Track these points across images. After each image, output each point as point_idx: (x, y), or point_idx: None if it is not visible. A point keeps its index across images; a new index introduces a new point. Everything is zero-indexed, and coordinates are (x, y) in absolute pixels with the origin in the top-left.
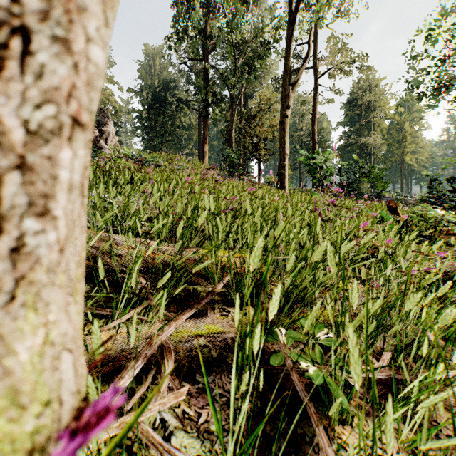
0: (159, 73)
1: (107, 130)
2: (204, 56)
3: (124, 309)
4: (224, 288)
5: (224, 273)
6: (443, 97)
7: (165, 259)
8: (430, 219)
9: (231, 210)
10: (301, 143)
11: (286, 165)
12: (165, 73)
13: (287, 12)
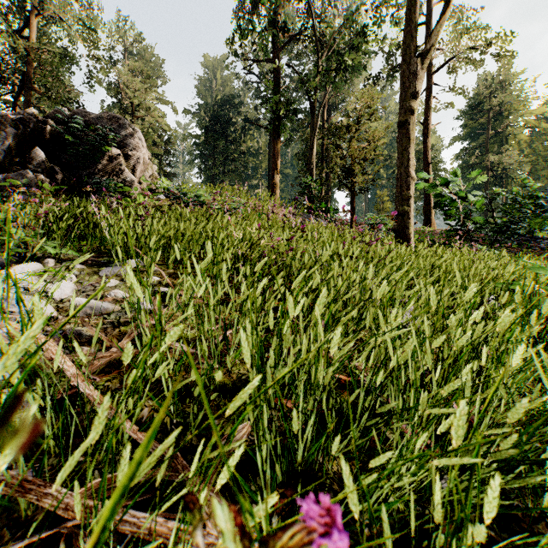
0: (220, 89)
1: (136, 154)
2: (275, 55)
3: None
4: None
5: None
6: None
7: None
8: None
9: None
10: None
11: (411, 197)
12: (228, 88)
13: None
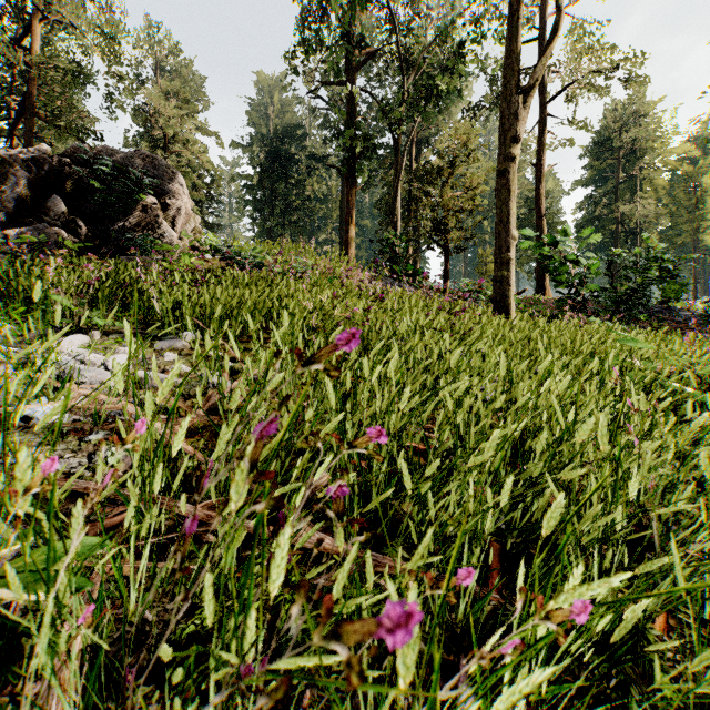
0: (279, 116)
1: (176, 203)
2: (349, 77)
3: None
4: None
5: None
6: None
7: None
8: None
9: None
10: None
11: (511, 260)
12: (289, 115)
13: None
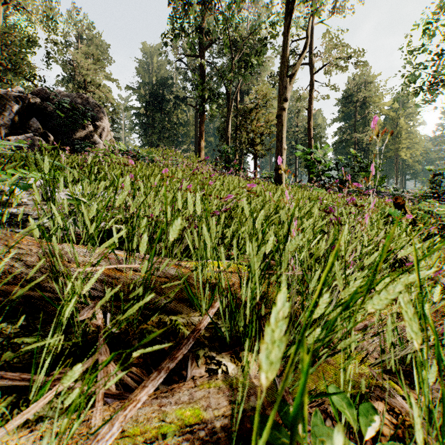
0: (156, 71)
1: (102, 125)
2: (201, 52)
3: (43, 383)
4: (214, 316)
5: (213, 296)
6: (441, 92)
7: (135, 279)
8: (440, 217)
9: (225, 211)
10: (297, 139)
11: (283, 160)
12: (163, 71)
13: (283, 7)
